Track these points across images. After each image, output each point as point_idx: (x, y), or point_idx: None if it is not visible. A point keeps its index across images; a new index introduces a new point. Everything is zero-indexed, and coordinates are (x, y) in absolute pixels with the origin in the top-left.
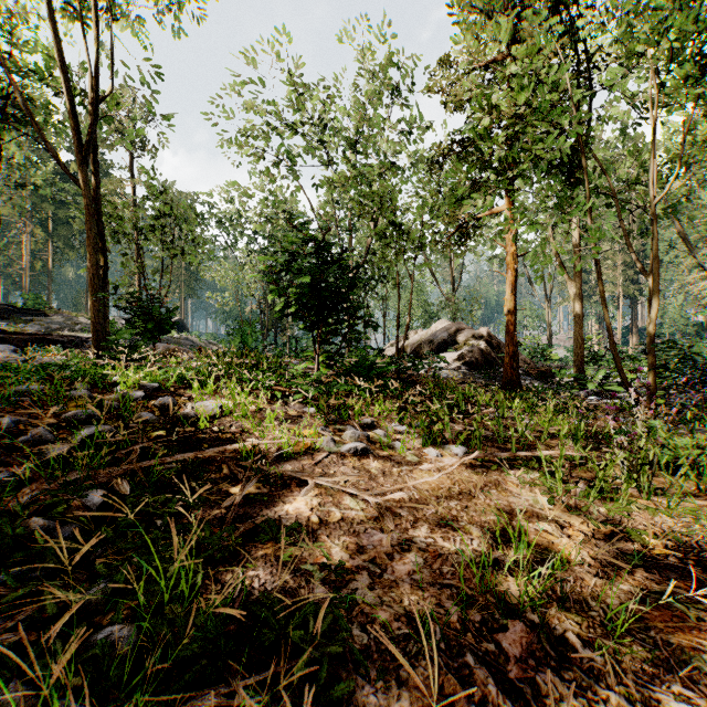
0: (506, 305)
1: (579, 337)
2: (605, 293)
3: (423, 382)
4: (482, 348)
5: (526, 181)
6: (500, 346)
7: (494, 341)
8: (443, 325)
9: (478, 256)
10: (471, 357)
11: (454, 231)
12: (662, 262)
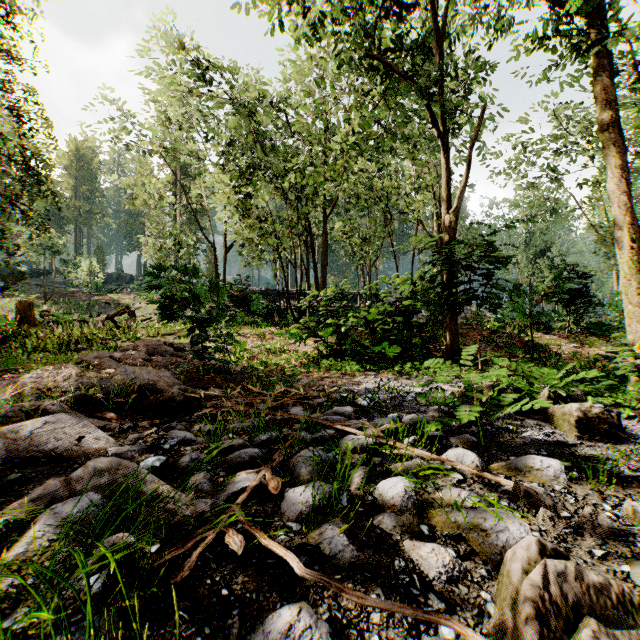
0: None
1: None
2: None
3: None
4: None
5: None
6: None
7: None
8: None
9: None
10: None
11: None
12: None
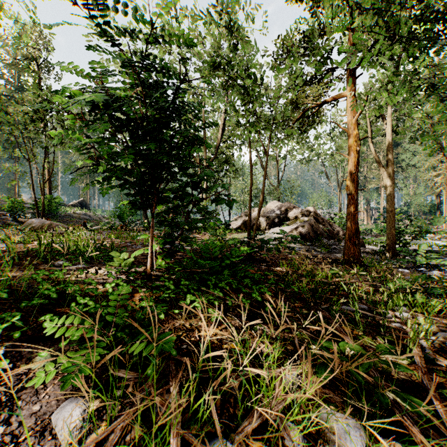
0: (348, 185)
1: (391, 215)
2: (373, 185)
3: (277, 263)
4: (312, 223)
5: (370, 65)
6: (325, 221)
7: (320, 218)
8: (275, 205)
9: (294, 158)
10: (304, 231)
11: (299, 116)
12: (408, 165)
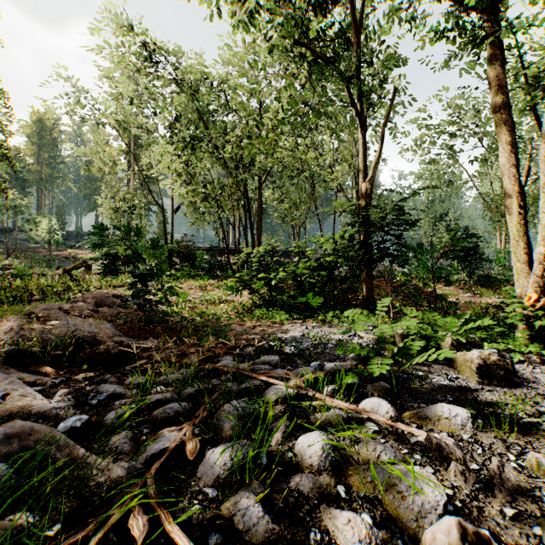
0: None
1: None
2: None
3: None
4: None
5: None
6: None
7: None
8: None
9: None
10: None
11: None
12: None
